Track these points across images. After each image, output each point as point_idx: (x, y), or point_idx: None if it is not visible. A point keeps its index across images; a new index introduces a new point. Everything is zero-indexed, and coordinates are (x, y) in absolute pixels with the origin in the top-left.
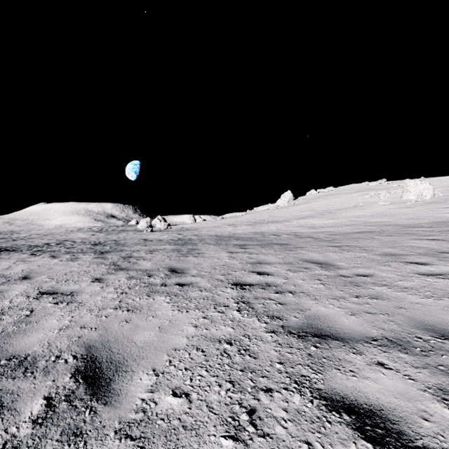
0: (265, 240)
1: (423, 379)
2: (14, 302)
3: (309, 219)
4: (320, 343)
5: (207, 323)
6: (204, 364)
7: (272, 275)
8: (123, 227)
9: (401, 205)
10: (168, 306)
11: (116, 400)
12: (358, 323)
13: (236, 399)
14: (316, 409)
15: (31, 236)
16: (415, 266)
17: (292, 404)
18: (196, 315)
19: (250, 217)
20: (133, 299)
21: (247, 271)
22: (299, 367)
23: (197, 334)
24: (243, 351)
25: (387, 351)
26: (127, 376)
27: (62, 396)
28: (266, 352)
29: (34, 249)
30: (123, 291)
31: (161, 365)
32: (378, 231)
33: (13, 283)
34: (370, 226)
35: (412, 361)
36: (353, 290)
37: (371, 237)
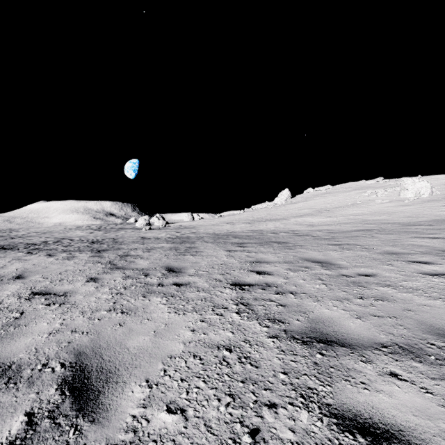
0: (264, 239)
1: (442, 392)
2: (4, 303)
3: (306, 217)
4: (326, 350)
5: (205, 327)
6: (202, 374)
7: (272, 274)
8: (121, 225)
9: (399, 203)
10: (164, 308)
11: (104, 416)
12: (365, 327)
13: (236, 416)
14: (326, 429)
15: (29, 234)
16: (419, 265)
17: (299, 423)
18: (193, 318)
19: (248, 215)
20: (128, 301)
21: (246, 271)
22: (305, 377)
23: (194, 339)
24: (243, 359)
25: (399, 360)
26: (118, 388)
27: (46, 411)
28: (268, 360)
29: (30, 247)
30: (118, 291)
31: (154, 375)
32: (377, 229)
33: (6, 283)
34: (369, 224)
35: (427, 371)
36: (357, 290)
37: (370, 235)
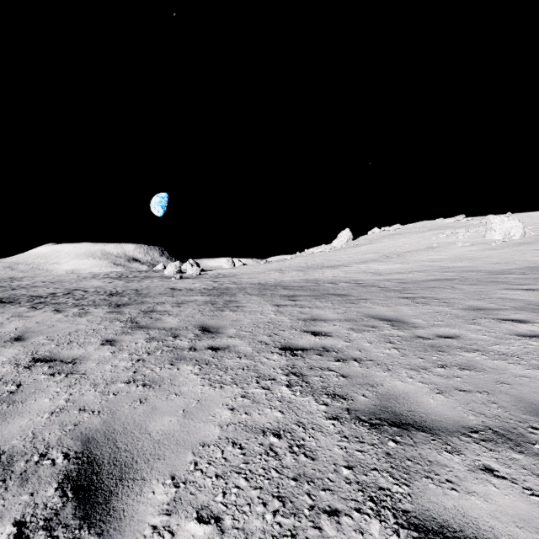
0: (320, 290)
1: None
2: None
3: (372, 263)
4: (401, 436)
5: (247, 405)
6: (242, 468)
7: (330, 336)
8: (146, 273)
9: (484, 247)
10: (196, 379)
11: (115, 527)
12: (449, 406)
13: (287, 528)
14: None
15: (35, 283)
16: (512, 324)
17: (369, 537)
18: (232, 392)
19: (301, 260)
20: (152, 369)
21: (298, 331)
22: (374, 474)
23: (234, 421)
24: (295, 448)
25: (494, 449)
26: (135, 487)
27: (41, 519)
28: (327, 450)
29: (35, 300)
30: (139, 357)
31: (182, 470)
32: (458, 279)
33: (2, 346)
34: (448, 272)
35: (531, 465)
36: (437, 357)
37: (451, 286)
